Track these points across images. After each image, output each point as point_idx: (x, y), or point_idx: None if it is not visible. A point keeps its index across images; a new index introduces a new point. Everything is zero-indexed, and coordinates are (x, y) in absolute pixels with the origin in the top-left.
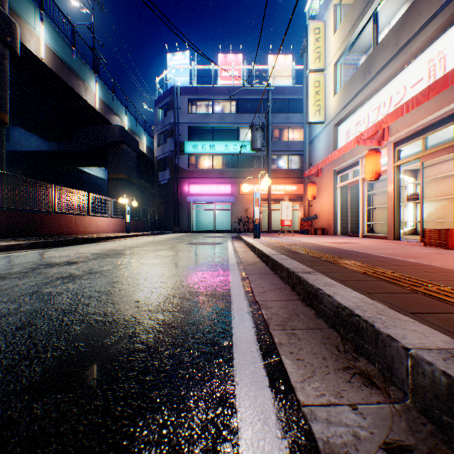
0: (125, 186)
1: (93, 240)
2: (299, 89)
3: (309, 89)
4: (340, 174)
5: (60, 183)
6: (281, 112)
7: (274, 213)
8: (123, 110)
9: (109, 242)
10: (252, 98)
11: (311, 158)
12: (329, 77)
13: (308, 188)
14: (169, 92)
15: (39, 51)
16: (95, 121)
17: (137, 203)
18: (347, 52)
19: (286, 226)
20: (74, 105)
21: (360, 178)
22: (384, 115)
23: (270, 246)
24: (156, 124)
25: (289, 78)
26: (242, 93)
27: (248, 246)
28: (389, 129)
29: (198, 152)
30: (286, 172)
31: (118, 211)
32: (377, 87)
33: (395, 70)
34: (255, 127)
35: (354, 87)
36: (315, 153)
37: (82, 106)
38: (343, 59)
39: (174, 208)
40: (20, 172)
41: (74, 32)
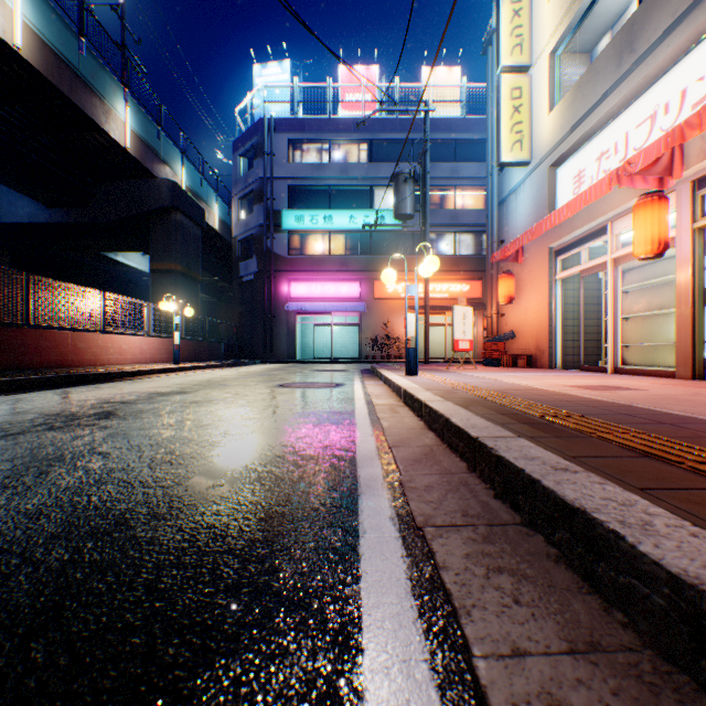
0: (181, 283)
1: (99, 379)
2: (473, 122)
3: (502, 101)
4: (563, 256)
5: (82, 282)
6: (444, 161)
7: (431, 330)
8: (176, 155)
9: (129, 381)
10: (396, 138)
11: (503, 231)
12: (540, 79)
13: (499, 283)
14: (256, 128)
15: (10, 33)
16: (127, 172)
17: (209, 315)
18: (577, 26)
19: (451, 352)
20: (87, 142)
21: (608, 259)
22: (666, 129)
23: (455, 399)
24: (235, 182)
25: (456, 105)
26: (378, 130)
27: (397, 393)
28: (685, 153)
29: (305, 228)
30: (453, 262)
31: (168, 326)
32: (651, 76)
33: (697, 31)
34: (402, 177)
35: (596, 86)
36: (510, 221)
37: (103, 143)
38: (569, 41)
39: (264, 322)
40: (6, 260)
41: (83, 8)
